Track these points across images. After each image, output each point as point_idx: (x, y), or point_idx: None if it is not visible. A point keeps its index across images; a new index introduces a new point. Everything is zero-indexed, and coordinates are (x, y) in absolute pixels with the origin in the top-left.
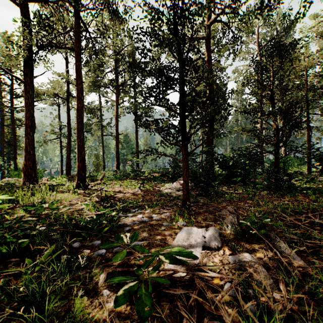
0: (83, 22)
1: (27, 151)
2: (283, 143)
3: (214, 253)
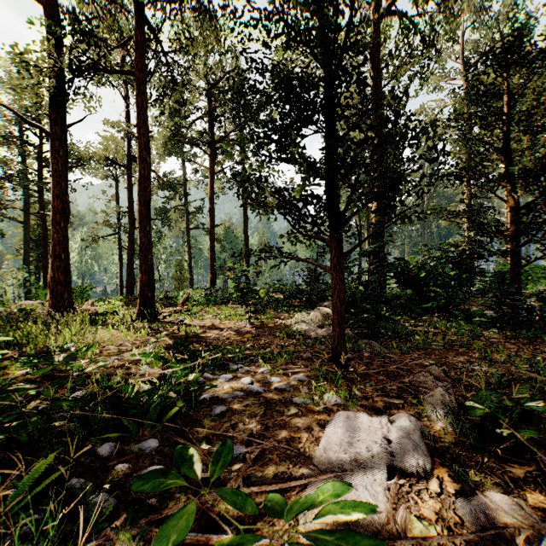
0: (150, 26)
1: (55, 254)
2: (527, 235)
3: (416, 486)
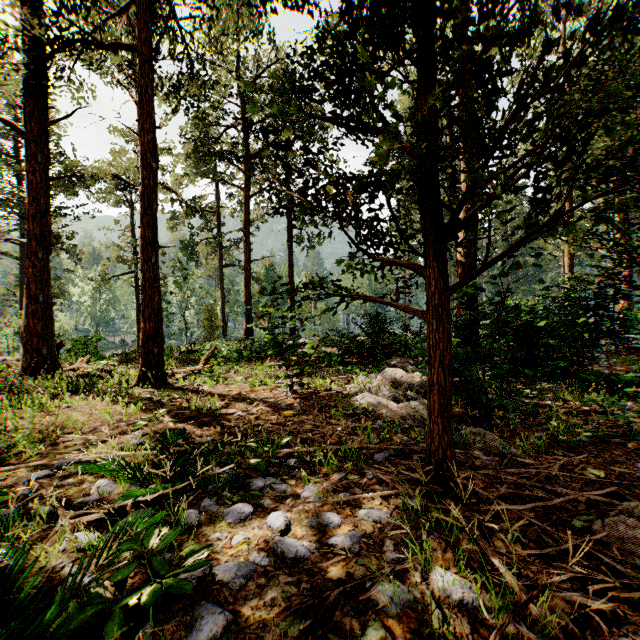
0: None
1: (30, 295)
2: None
3: None
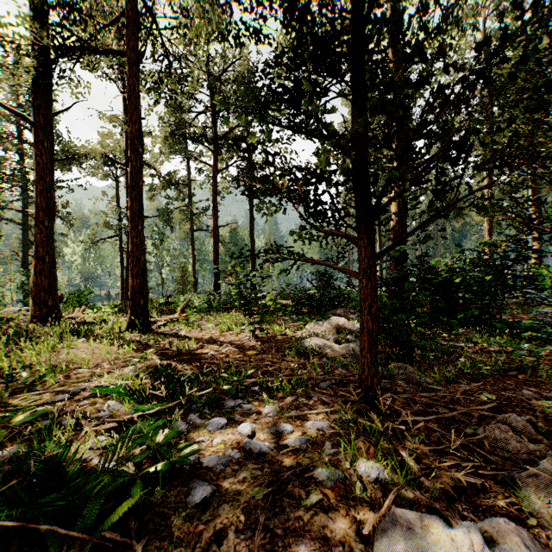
0: (144, 2)
1: (38, 257)
2: None
3: None
